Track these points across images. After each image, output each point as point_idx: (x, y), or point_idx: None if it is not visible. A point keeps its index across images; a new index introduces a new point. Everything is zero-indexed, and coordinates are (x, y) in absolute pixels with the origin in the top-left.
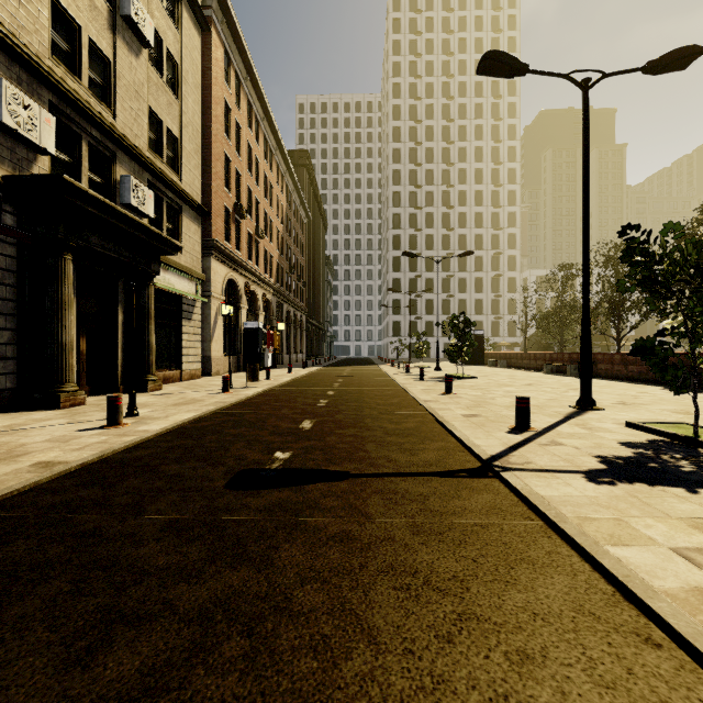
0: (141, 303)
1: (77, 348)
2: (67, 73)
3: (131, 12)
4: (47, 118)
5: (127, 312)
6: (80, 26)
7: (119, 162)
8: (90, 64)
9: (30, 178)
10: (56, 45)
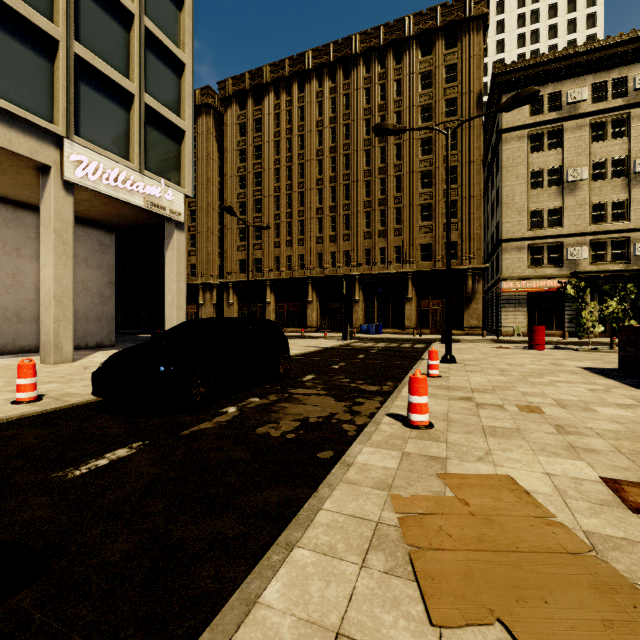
0: (638, 299)
1: (605, 320)
2: (599, 223)
3: (635, 170)
4: (584, 248)
5: (632, 304)
6: (607, 201)
7: (632, 238)
8: (615, 208)
9: (572, 273)
10: (597, 215)
